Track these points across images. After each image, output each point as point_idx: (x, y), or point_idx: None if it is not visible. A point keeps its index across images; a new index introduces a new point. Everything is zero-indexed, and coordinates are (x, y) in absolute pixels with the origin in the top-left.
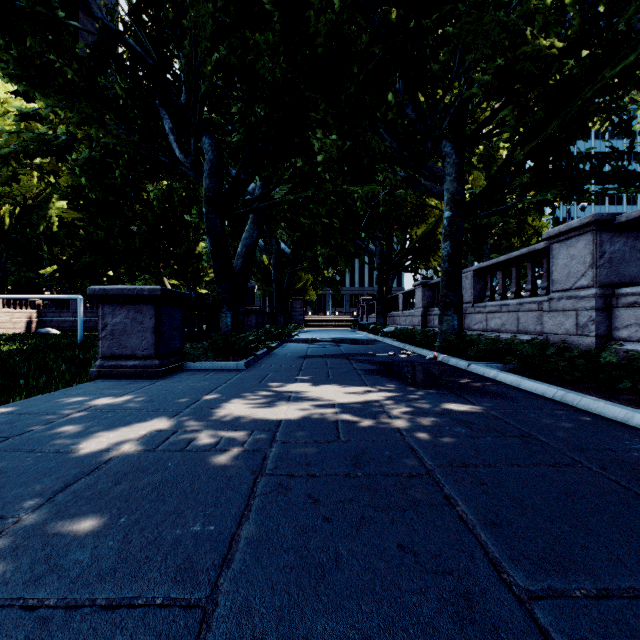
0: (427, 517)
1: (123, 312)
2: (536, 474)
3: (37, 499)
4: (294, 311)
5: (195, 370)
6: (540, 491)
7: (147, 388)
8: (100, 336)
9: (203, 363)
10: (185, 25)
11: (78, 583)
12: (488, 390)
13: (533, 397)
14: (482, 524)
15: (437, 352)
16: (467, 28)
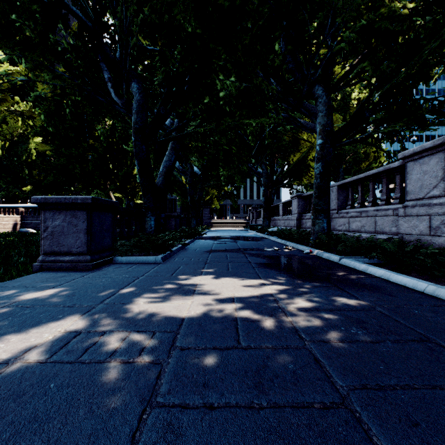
0: None
1: (61, 217)
2: None
3: None
4: (204, 216)
5: (121, 263)
6: None
7: (75, 281)
8: (42, 236)
9: (128, 257)
10: None
11: None
12: (364, 283)
13: (406, 291)
14: None
15: (311, 247)
16: None
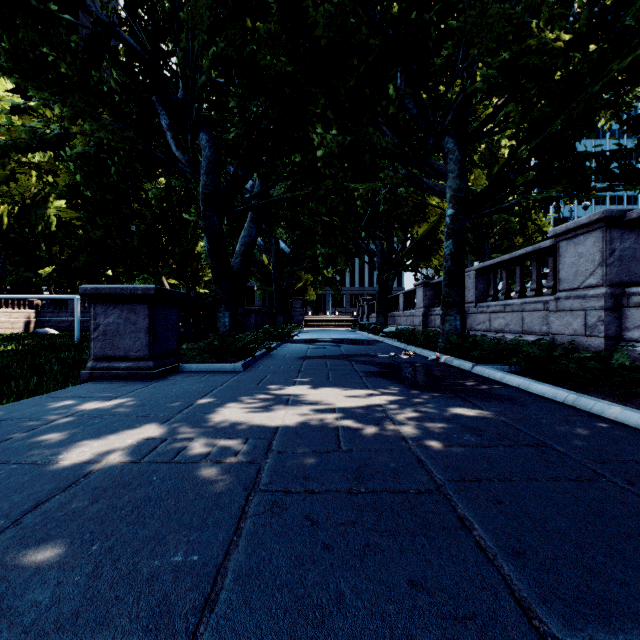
0: (440, 544)
1: (116, 312)
2: (557, 490)
3: (2, 521)
4: (294, 311)
5: (191, 372)
6: (564, 511)
7: (139, 391)
8: (92, 337)
9: (199, 364)
10: (182, 18)
11: (31, 633)
12: (495, 393)
13: (543, 401)
14: (503, 553)
15: (439, 353)
16: (470, 21)
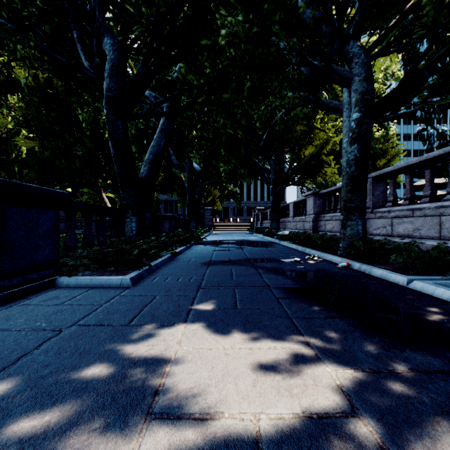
0: None
1: None
2: None
3: None
4: (205, 218)
5: (66, 288)
6: None
7: None
8: None
9: (79, 278)
10: None
11: None
12: None
13: None
14: None
15: (342, 257)
16: None
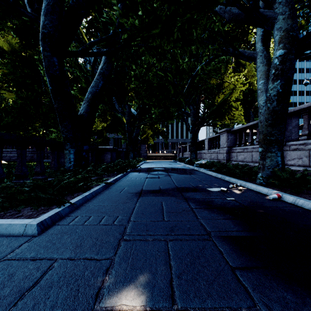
0: None
1: None
2: None
3: None
4: (141, 150)
5: None
6: None
7: None
8: None
9: None
10: None
11: None
12: None
13: None
14: None
15: (263, 186)
16: None
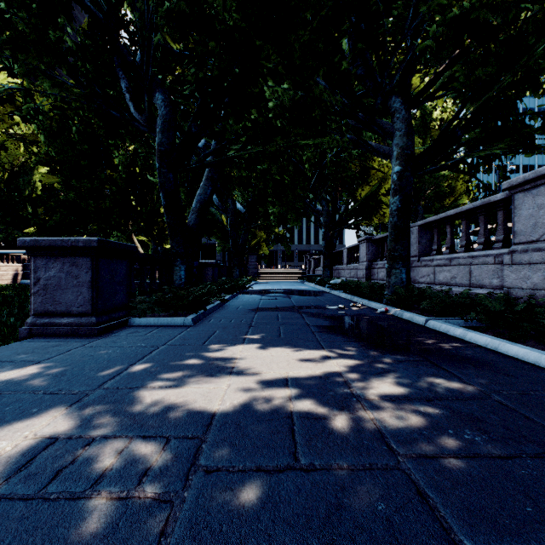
0: None
1: (57, 265)
2: None
3: None
4: (249, 265)
5: (139, 326)
6: None
7: (71, 352)
8: (32, 291)
9: (148, 318)
10: None
11: None
12: (465, 356)
13: (527, 367)
14: None
15: (386, 304)
16: None
